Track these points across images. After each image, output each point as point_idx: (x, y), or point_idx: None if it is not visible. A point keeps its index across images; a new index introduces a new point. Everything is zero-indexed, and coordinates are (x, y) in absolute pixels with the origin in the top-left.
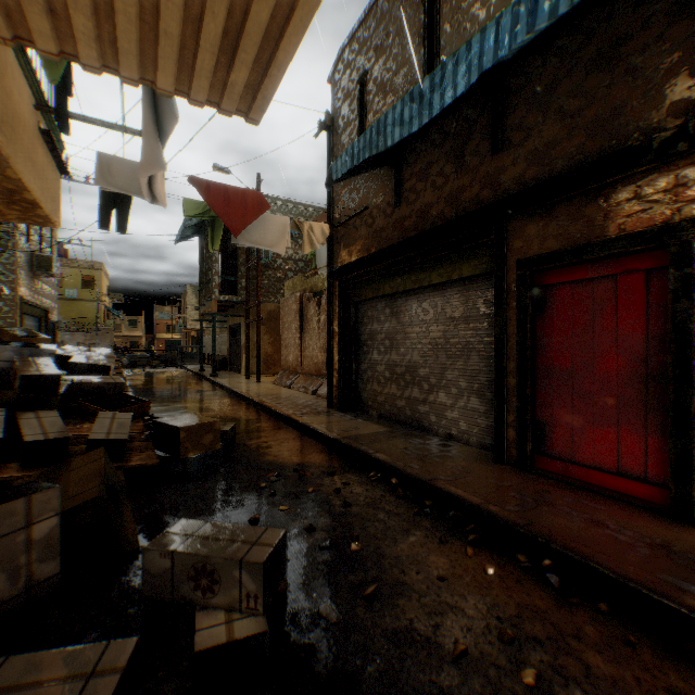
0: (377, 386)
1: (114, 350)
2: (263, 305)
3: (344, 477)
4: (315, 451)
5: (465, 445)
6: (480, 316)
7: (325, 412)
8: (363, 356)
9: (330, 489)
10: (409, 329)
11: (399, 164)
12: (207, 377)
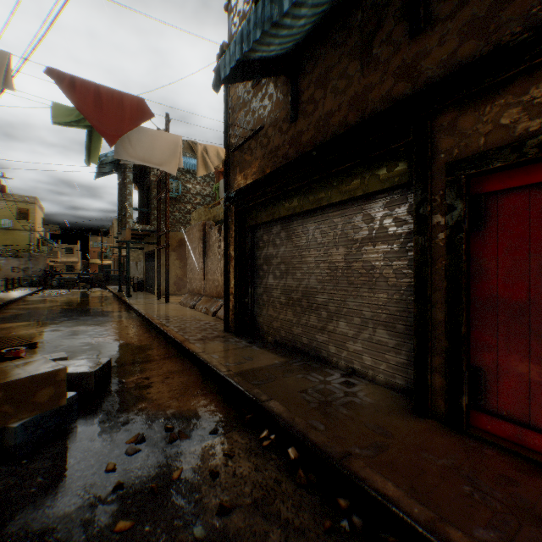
0: (272, 311)
1: (45, 273)
2: (174, 234)
3: (229, 439)
4: (201, 391)
5: (371, 383)
6: (389, 237)
7: (220, 336)
8: (258, 281)
9: (206, 466)
10: (306, 253)
11: (295, 75)
12: (122, 298)
